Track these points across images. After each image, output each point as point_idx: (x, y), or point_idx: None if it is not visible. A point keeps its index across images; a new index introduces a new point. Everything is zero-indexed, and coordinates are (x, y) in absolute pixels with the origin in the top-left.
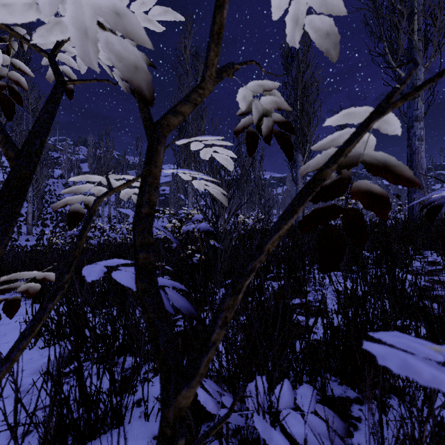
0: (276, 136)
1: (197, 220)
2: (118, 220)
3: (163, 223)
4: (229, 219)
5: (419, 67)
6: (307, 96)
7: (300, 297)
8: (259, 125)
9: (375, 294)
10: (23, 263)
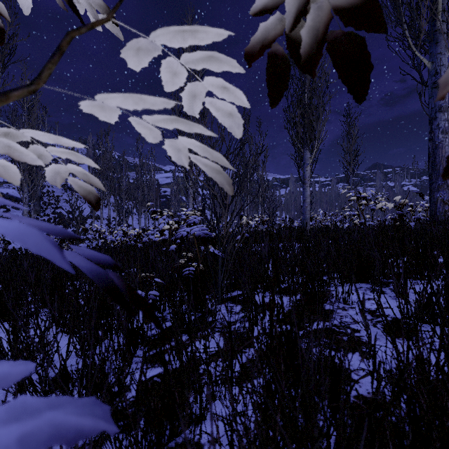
0: (331, 50)
1: (194, 221)
2: (118, 222)
3: (164, 225)
4: (233, 220)
5: (443, 51)
6: (316, 88)
7: (361, 356)
8: (293, 39)
9: (448, 330)
10: (4, 270)
